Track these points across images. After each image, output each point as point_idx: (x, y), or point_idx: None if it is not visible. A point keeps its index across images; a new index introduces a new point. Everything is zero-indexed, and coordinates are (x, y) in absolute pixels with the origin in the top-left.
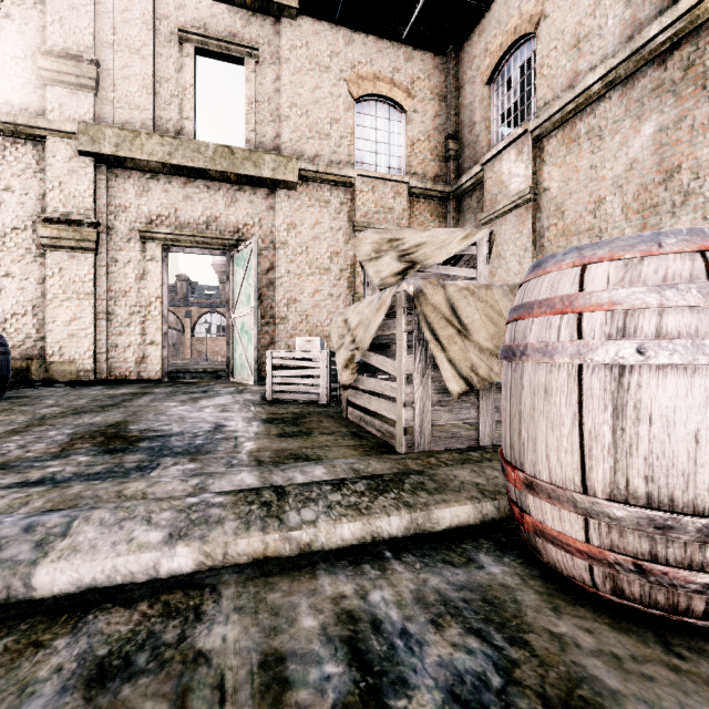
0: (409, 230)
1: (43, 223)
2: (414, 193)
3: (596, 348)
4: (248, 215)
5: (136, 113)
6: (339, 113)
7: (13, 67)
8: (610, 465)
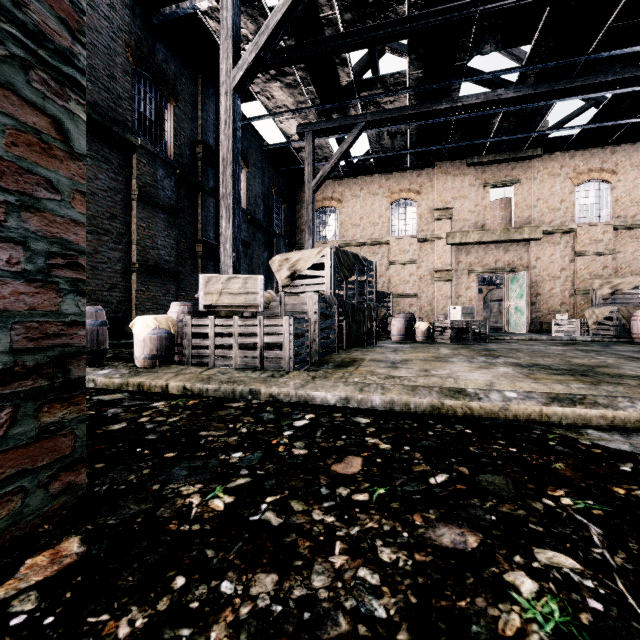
0: (615, 279)
1: (433, 272)
2: (618, 228)
3: (638, 320)
4: (514, 256)
5: (466, 223)
6: (565, 196)
7: (424, 217)
8: (639, 330)
